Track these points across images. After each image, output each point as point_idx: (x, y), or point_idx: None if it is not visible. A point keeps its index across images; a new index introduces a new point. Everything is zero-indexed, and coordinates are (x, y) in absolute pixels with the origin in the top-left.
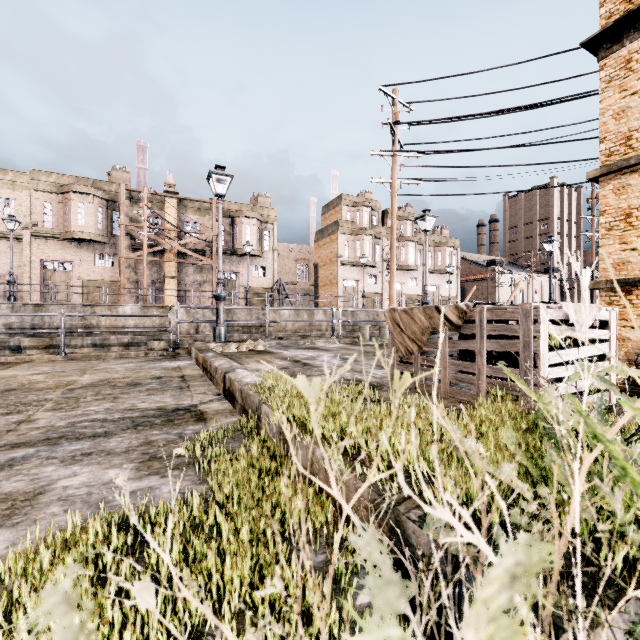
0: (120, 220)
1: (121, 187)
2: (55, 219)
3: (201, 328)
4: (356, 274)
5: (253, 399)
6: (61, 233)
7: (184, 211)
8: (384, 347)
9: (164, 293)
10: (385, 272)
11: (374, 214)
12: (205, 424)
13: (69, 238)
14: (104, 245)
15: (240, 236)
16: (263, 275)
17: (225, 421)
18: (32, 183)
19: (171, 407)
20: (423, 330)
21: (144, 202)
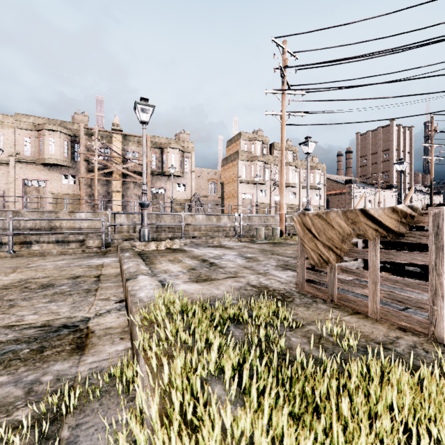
0: (80, 150)
1: (80, 126)
2: (33, 149)
3: (137, 229)
4: (251, 189)
5: (135, 333)
6: (37, 159)
7: (127, 144)
8: (277, 245)
9: (112, 203)
10: (272, 188)
11: (264, 146)
12: (79, 359)
13: (43, 163)
14: (68, 168)
15: (167, 162)
16: (184, 190)
17: (107, 352)
18: (16, 123)
19: (59, 322)
20: (343, 237)
21: (95, 136)
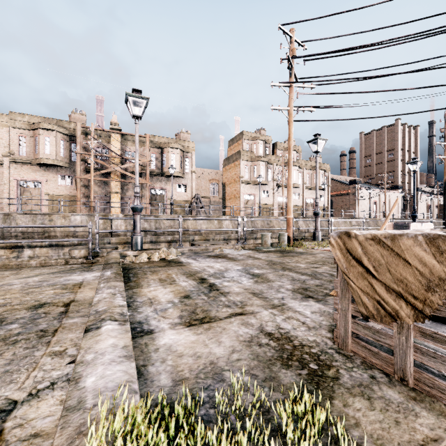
0: (76, 150)
1: (77, 125)
2: (28, 149)
3: None
4: (253, 190)
5: None
6: (32, 160)
7: (125, 143)
8: (286, 255)
9: (110, 204)
10: (275, 189)
11: (267, 146)
12: None
13: (38, 163)
14: (65, 169)
15: (167, 162)
16: (185, 191)
17: None
18: (10, 122)
19: None
20: (431, 282)
21: (91, 135)
